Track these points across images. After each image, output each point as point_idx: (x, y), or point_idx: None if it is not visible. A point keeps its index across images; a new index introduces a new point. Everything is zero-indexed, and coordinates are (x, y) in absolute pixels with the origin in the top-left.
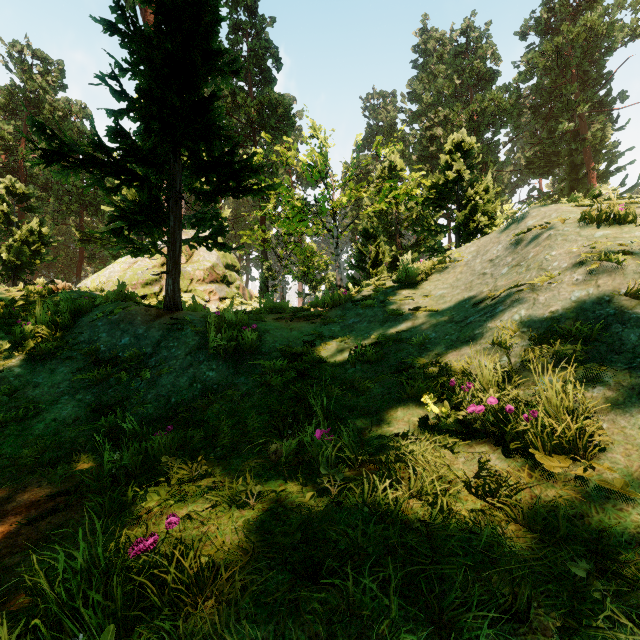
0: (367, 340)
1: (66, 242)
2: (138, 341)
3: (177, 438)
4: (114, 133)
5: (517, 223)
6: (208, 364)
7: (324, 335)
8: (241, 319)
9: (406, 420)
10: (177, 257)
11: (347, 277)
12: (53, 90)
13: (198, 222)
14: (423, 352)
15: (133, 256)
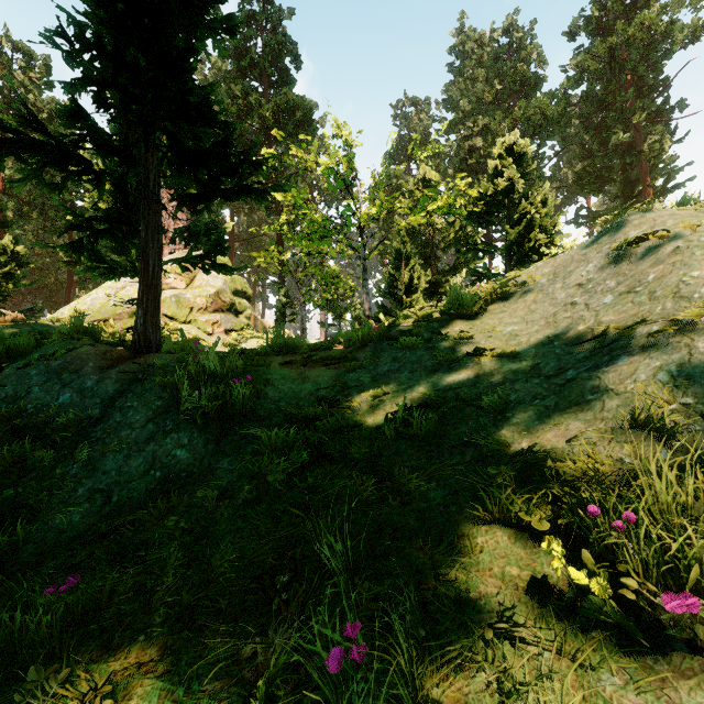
0: (411, 399)
1: (55, 264)
2: (83, 399)
3: (88, 595)
4: (65, 111)
5: (611, 235)
6: (177, 437)
7: (349, 389)
8: (231, 367)
9: (497, 573)
10: (150, 279)
11: (376, 305)
12: (37, 89)
13: (192, 237)
14: (502, 425)
15: (107, 279)
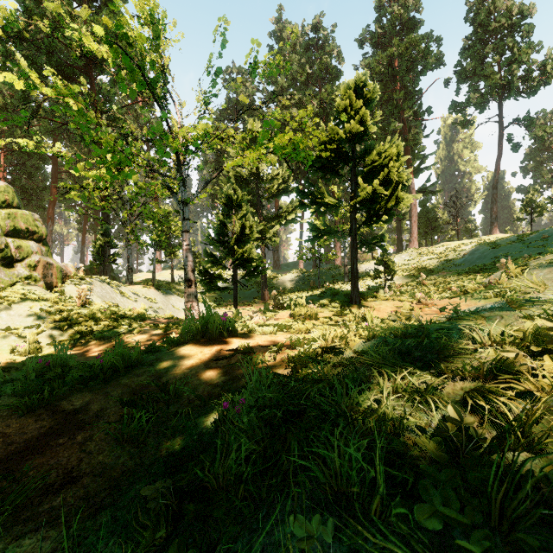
0: None
1: None
2: None
3: None
4: None
5: None
6: None
7: None
8: None
9: None
10: None
11: (205, 254)
12: None
13: None
14: None
15: None
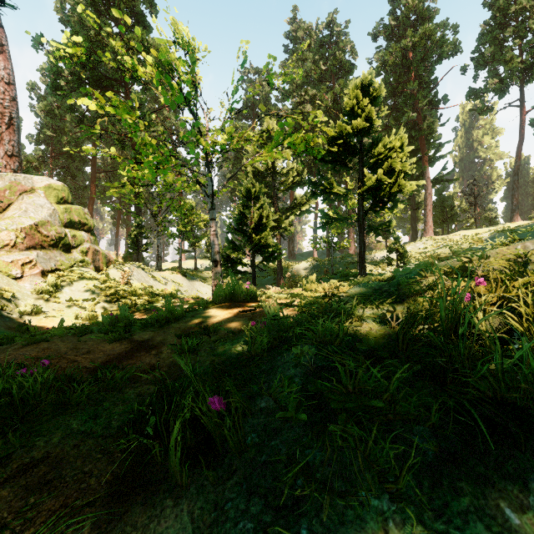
0: None
1: None
2: None
3: None
4: None
5: None
6: None
7: None
8: None
9: None
10: None
11: (226, 241)
12: None
13: None
14: None
15: None
